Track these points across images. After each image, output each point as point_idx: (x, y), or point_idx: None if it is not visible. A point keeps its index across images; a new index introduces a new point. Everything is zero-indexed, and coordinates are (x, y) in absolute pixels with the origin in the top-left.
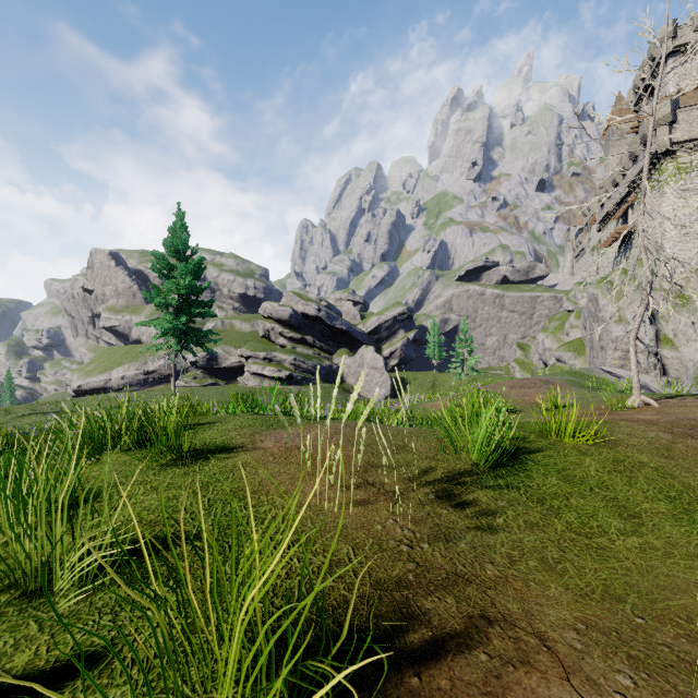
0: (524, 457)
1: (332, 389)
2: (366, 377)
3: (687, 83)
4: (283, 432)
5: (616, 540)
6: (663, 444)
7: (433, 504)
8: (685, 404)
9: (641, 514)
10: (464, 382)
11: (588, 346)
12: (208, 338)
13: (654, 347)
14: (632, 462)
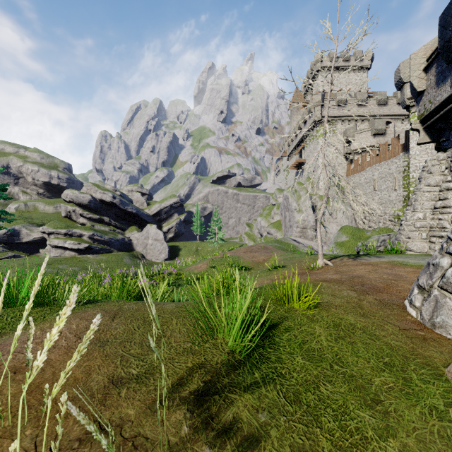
0: (270, 332)
1: (124, 256)
2: (151, 246)
3: (327, 87)
4: (10, 340)
5: (379, 450)
6: (356, 302)
7: (186, 448)
8: (346, 263)
9: (379, 395)
10: (216, 247)
11: (283, 225)
12: (1, 218)
13: (315, 226)
14: (346, 325)
